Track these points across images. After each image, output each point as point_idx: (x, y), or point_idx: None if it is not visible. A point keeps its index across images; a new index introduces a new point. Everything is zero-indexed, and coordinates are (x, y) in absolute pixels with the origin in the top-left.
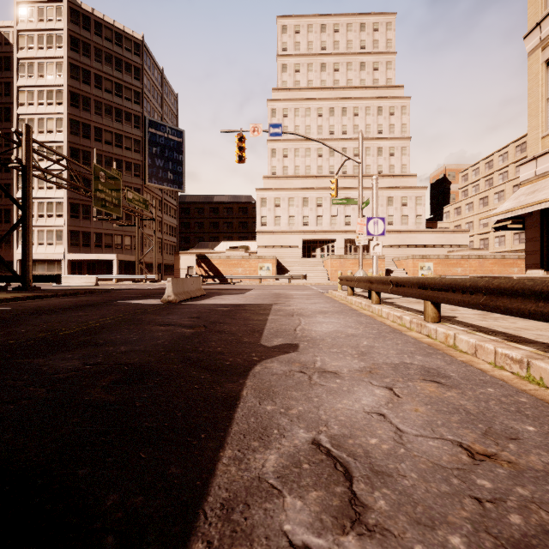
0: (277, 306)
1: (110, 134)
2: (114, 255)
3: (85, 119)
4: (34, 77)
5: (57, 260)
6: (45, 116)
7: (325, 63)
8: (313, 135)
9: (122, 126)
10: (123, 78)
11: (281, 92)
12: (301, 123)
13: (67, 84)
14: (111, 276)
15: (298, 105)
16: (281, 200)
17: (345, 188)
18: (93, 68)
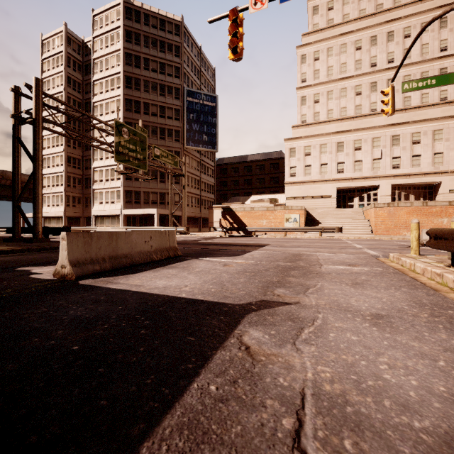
0: (246, 337)
1: (155, 107)
2: (155, 209)
3: (136, 97)
4: (103, 71)
5: (117, 215)
6: (110, 100)
7: None
8: (349, 73)
9: (165, 99)
10: (166, 57)
11: (312, 35)
12: (335, 63)
13: (123, 70)
14: (149, 228)
15: (332, 43)
16: (312, 148)
17: (392, 124)
18: (142, 53)
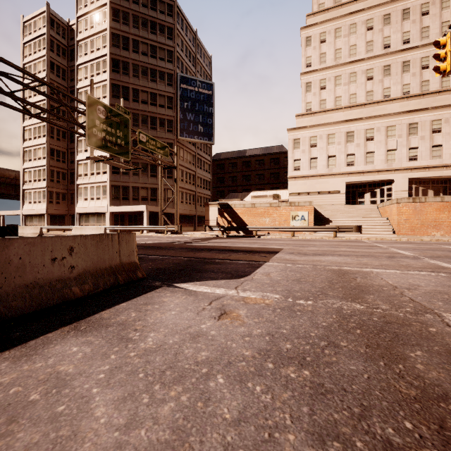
0: None
1: (146, 94)
2: (144, 206)
3: (124, 83)
4: (88, 54)
5: (103, 212)
6: (95, 85)
7: None
8: (360, 56)
9: (156, 85)
10: (157, 39)
11: (318, 15)
12: (343, 45)
13: (109, 52)
14: (136, 227)
15: (340, 23)
16: (318, 138)
17: (409, 111)
18: (131, 34)
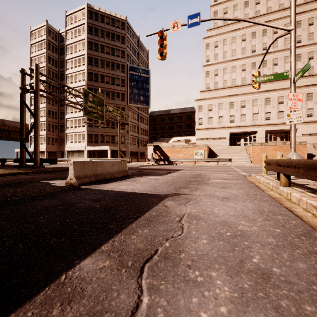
0: (166, 203)
1: (108, 77)
2: (108, 147)
3: (95, 71)
4: (73, 53)
5: (82, 150)
6: (77, 73)
7: (248, 0)
8: (238, 56)
9: (114, 72)
10: (115, 44)
11: (213, 30)
12: (228, 49)
13: (86, 53)
14: (105, 159)
15: (226, 36)
16: (213, 106)
17: (265, 91)
18: (99, 41)
